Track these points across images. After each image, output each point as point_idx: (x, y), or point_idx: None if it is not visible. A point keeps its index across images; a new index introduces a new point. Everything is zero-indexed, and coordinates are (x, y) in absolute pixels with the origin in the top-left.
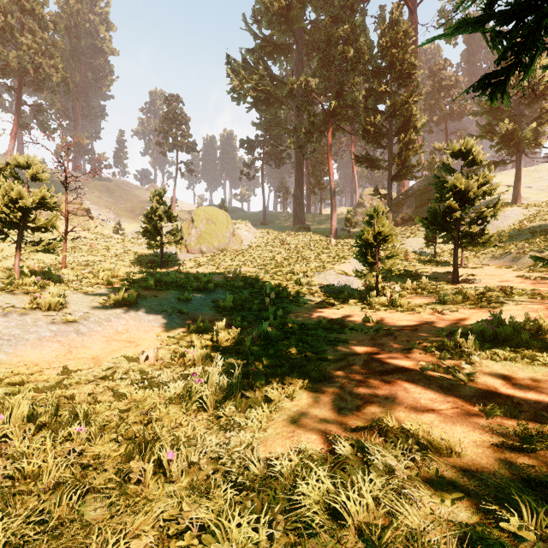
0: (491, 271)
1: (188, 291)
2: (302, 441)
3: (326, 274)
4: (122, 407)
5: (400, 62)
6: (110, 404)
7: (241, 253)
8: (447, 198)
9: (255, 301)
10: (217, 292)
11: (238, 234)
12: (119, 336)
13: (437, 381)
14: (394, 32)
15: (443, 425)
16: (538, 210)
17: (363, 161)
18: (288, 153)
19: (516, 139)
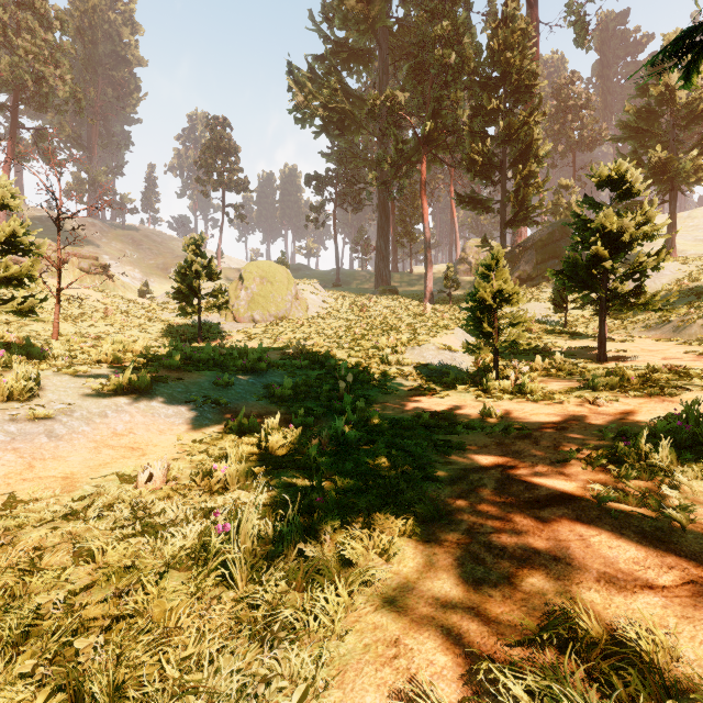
0: (647, 346)
1: (230, 372)
2: (417, 672)
3: (423, 349)
4: (83, 577)
5: (517, 71)
6: (58, 574)
7: (306, 322)
8: (592, 243)
9: (325, 387)
10: (272, 374)
11: (303, 297)
12: (117, 440)
13: (632, 521)
14: (509, 30)
15: (688, 628)
16: (700, 265)
17: (468, 201)
18: (369, 192)
19: (672, 171)
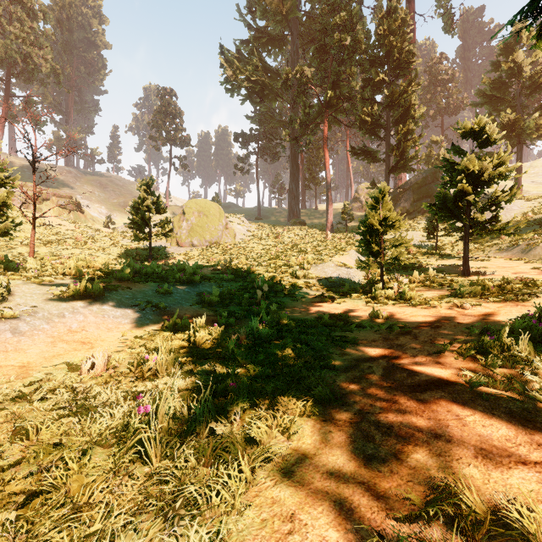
0: (501, 263)
1: (170, 283)
2: None
3: (324, 266)
4: (15, 454)
5: (398, 51)
6: None
7: (233, 246)
8: (458, 181)
9: (245, 295)
10: (204, 285)
11: (231, 227)
12: (71, 336)
13: (500, 403)
14: (392, 19)
15: None
16: (541, 202)
17: (360, 153)
18: (283, 145)
19: (519, 129)
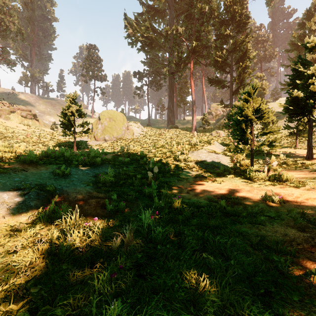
0: None
1: (72, 165)
2: None
3: (199, 152)
4: None
5: (239, 15)
6: None
7: (132, 140)
8: (308, 84)
9: (138, 176)
10: (104, 167)
11: (131, 128)
12: None
13: None
14: None
15: None
16: None
17: (214, 82)
18: (164, 77)
19: None
